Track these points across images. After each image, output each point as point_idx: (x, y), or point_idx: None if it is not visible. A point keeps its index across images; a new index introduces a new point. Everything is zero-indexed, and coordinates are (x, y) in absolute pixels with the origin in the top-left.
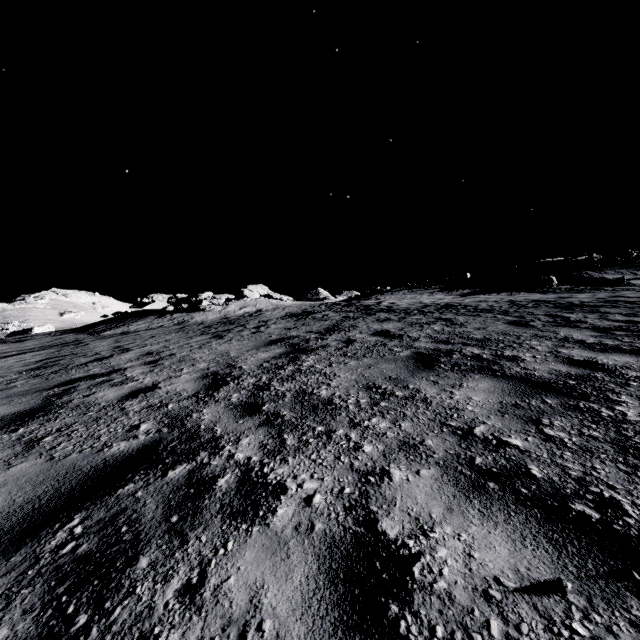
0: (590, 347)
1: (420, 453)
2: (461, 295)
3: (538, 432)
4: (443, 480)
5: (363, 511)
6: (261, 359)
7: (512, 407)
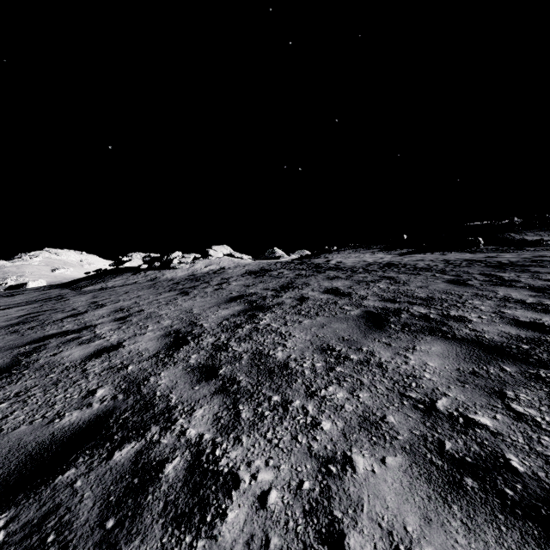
0: (532, 307)
1: (383, 433)
2: (399, 254)
3: (505, 408)
4: (413, 473)
5: (326, 518)
6: (221, 316)
7: (471, 375)
